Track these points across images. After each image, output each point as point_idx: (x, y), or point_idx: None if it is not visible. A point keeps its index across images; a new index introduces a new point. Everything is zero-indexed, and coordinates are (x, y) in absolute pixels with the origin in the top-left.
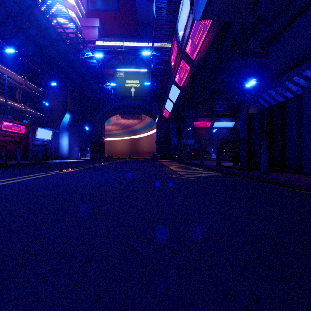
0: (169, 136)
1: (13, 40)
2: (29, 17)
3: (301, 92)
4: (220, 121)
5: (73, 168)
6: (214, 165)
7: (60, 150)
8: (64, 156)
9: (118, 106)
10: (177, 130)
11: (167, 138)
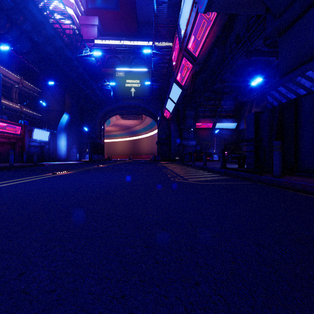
0: (170, 137)
1: (6, 35)
2: (23, 12)
3: None
4: (222, 122)
5: (68, 171)
6: (218, 168)
7: (58, 152)
8: (62, 158)
9: (118, 106)
10: (178, 131)
11: (168, 139)
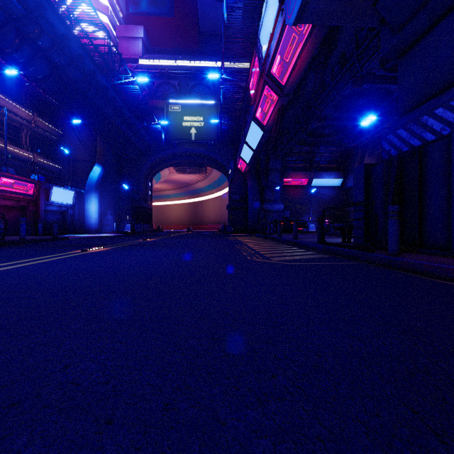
0: (246, 199)
1: (15, 55)
2: (39, 22)
3: (447, 132)
4: (322, 176)
5: (104, 247)
6: (314, 243)
7: (87, 220)
8: (92, 228)
9: (171, 154)
10: (259, 190)
11: (244, 202)
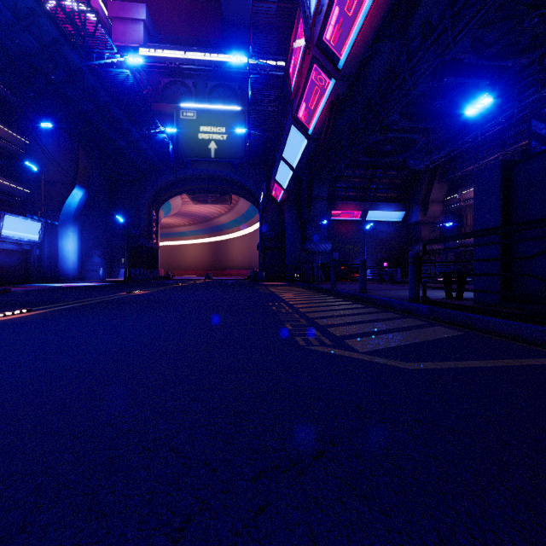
0: (283, 237)
1: None
2: None
3: None
4: (379, 208)
5: (29, 310)
6: (403, 300)
7: (61, 263)
8: (69, 275)
9: (184, 177)
10: (299, 225)
11: (280, 240)
